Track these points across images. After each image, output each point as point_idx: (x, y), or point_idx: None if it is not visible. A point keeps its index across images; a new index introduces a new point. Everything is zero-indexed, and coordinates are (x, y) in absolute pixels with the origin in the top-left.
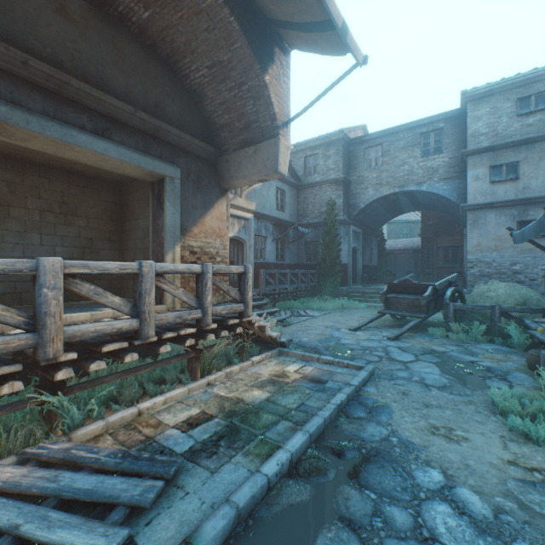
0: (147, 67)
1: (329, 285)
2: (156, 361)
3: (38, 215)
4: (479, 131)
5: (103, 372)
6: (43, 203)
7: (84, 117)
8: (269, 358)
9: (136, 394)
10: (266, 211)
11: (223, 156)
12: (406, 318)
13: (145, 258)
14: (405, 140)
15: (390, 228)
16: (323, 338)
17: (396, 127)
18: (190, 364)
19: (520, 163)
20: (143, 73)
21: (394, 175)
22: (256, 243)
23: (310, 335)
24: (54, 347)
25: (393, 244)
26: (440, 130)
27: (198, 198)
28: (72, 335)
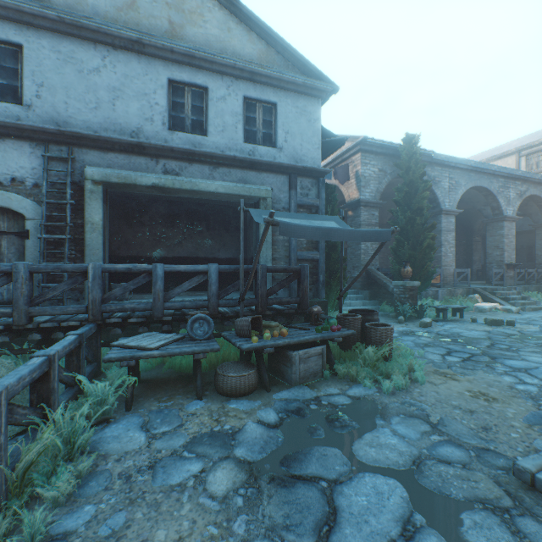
0: None
1: None
2: None
3: None
4: None
5: None
6: None
7: None
8: None
9: None
10: None
11: None
12: None
13: None
14: None
15: None
16: None
17: None
18: None
19: None
20: None
21: None
22: None
23: None
24: None
25: None
26: None
27: None
28: None
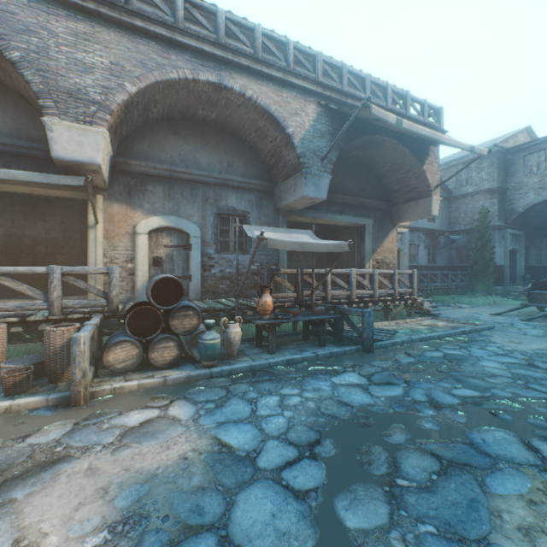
0: (357, 173)
1: (480, 285)
2: (374, 310)
3: None
4: None
5: None
6: None
7: (336, 207)
8: (425, 320)
9: None
10: (418, 224)
11: (394, 206)
12: None
13: (348, 266)
14: None
15: None
16: (464, 317)
17: None
18: (385, 315)
19: None
20: (356, 177)
21: None
22: (410, 250)
23: (455, 315)
24: (354, 296)
25: None
26: None
27: (380, 232)
28: (357, 293)
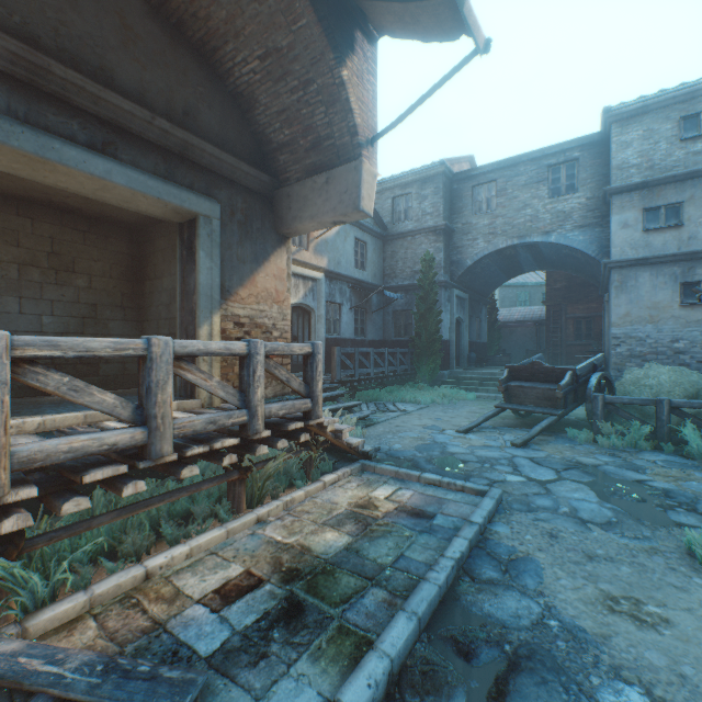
0: (172, 56)
1: (425, 369)
2: (177, 489)
3: (16, 270)
4: (629, 162)
5: (99, 504)
6: (22, 253)
7: (74, 123)
8: (348, 476)
9: (145, 542)
10: (341, 269)
11: (282, 188)
12: (532, 413)
13: (171, 332)
14: (527, 174)
15: (503, 293)
16: (422, 444)
17: (515, 157)
18: (231, 489)
19: (685, 205)
20: (165, 64)
21: (513, 222)
22: (328, 312)
23: (403, 439)
24: None
25: (508, 315)
26: (575, 161)
27: (247, 248)
28: (28, 458)
